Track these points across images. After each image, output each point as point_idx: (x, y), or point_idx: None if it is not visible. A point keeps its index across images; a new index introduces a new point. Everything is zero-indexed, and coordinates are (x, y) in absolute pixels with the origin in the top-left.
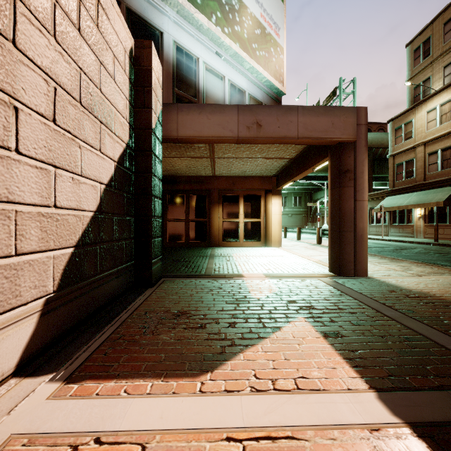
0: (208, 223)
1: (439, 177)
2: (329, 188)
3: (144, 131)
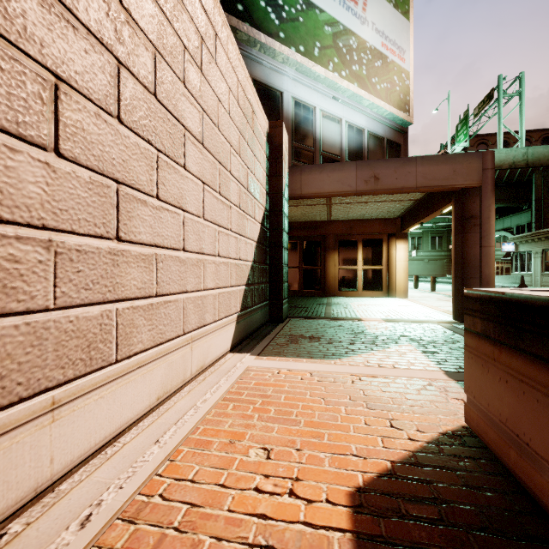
0: (323, 270)
1: None
2: (453, 234)
3: (276, 195)
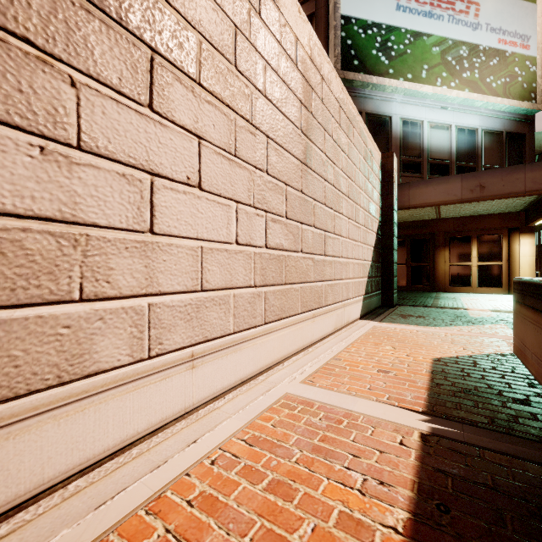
0: (432, 267)
1: None
2: None
3: (388, 209)
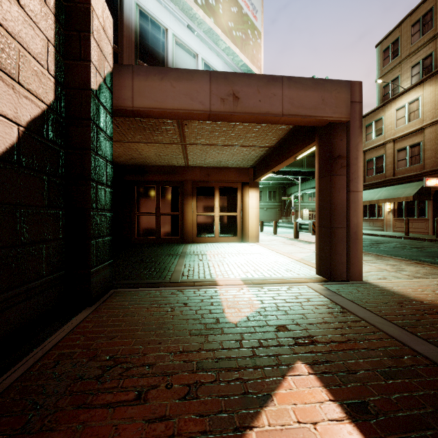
0: (181, 217)
1: (407, 172)
2: (316, 177)
3: (79, 92)
